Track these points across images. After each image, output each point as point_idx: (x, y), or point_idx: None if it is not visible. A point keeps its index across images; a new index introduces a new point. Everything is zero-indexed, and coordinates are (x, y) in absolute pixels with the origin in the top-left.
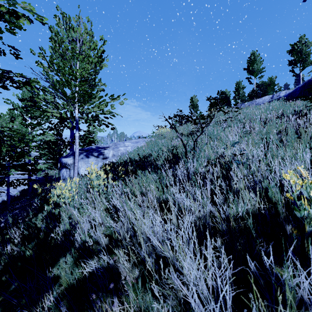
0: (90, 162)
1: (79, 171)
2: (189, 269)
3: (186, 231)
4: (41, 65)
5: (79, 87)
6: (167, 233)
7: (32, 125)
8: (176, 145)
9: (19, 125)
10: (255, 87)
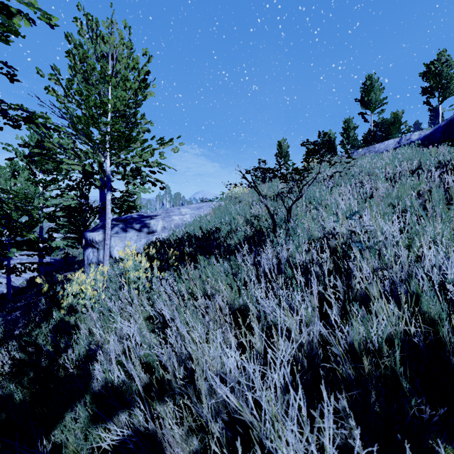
0: (128, 239)
1: (112, 253)
2: (289, 453)
3: (281, 372)
4: (54, 93)
5: (110, 125)
6: (248, 375)
7: (44, 182)
8: (257, 213)
9: (25, 182)
10: (372, 127)
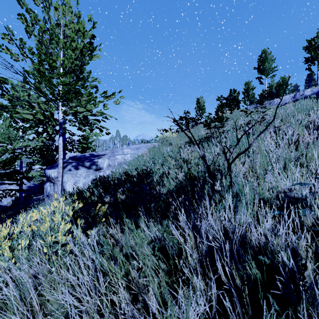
0: (79, 175)
1: (65, 187)
2: None
3: None
4: (8, 51)
5: (56, 79)
6: None
7: (23, 128)
8: (187, 157)
9: (6, 128)
10: (266, 87)
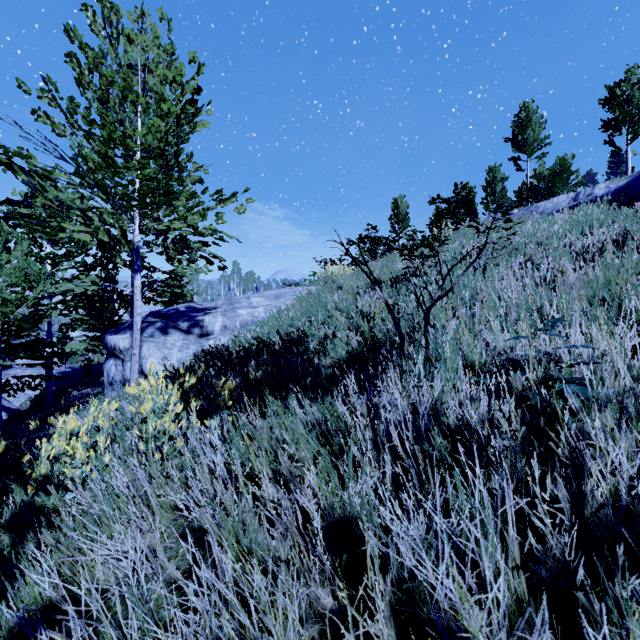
0: (169, 345)
1: (145, 366)
2: None
3: None
4: (47, 119)
5: (135, 170)
6: None
7: (53, 257)
8: (368, 310)
9: (23, 258)
10: (528, 178)
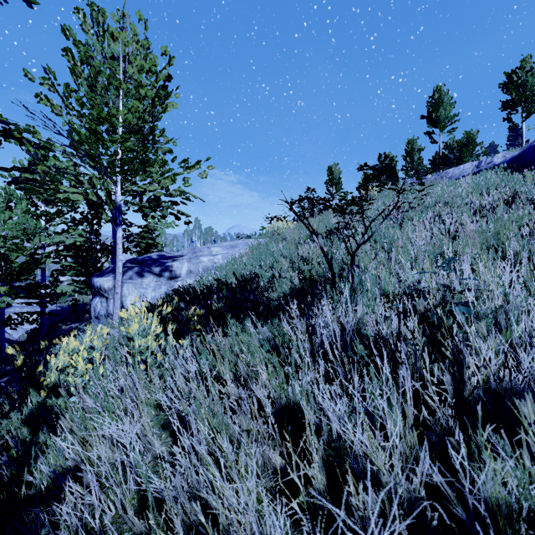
0: (145, 286)
1: (125, 303)
2: None
3: None
4: (47, 102)
5: (119, 143)
6: None
7: (47, 215)
8: (307, 255)
9: (22, 215)
10: (441, 149)
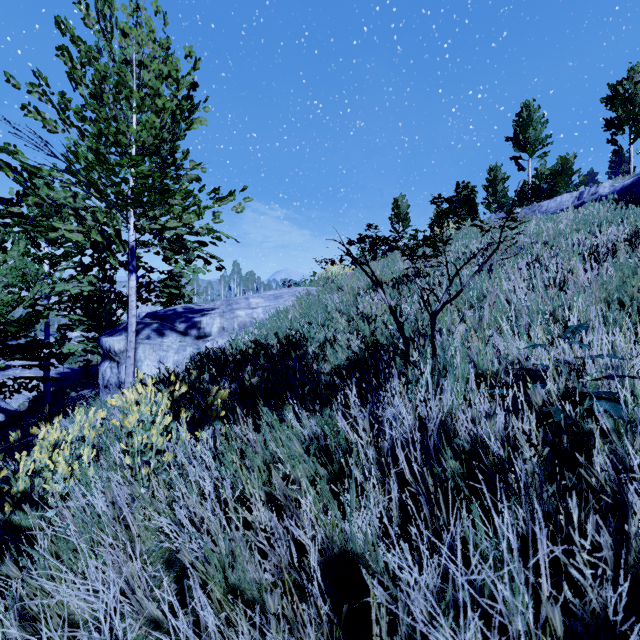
0: (166, 347)
1: (140, 369)
2: None
3: None
4: (38, 115)
5: (128, 167)
6: None
7: (51, 258)
8: (369, 312)
9: (20, 258)
10: (530, 177)
